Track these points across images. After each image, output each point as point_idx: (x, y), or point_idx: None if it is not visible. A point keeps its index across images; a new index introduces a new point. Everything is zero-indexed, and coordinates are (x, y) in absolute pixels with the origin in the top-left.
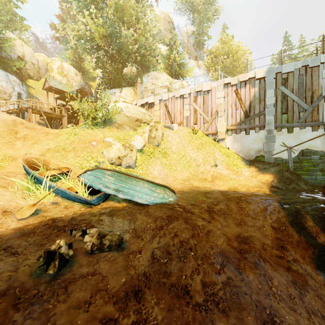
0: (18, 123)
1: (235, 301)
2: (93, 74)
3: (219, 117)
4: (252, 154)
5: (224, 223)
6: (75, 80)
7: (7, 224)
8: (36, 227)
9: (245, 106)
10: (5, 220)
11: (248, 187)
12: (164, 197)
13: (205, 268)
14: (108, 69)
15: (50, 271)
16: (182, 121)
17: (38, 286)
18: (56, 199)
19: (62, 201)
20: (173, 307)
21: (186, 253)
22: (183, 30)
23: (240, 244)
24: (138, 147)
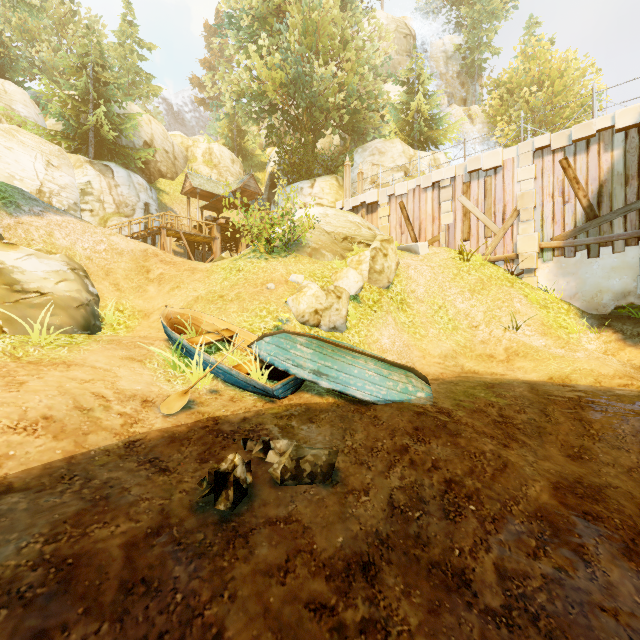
0: (150, 254)
1: (578, 620)
2: (262, 158)
3: (521, 222)
4: (605, 301)
5: (540, 451)
6: (232, 173)
7: (150, 422)
8: (191, 430)
9: (587, 194)
10: (146, 415)
11: (598, 377)
12: (406, 390)
13: (502, 541)
14: (289, 146)
15: (220, 506)
16: (436, 236)
17: (204, 527)
18: (215, 385)
19: (225, 389)
20: (439, 607)
21: (458, 505)
22: (435, 47)
23: (583, 499)
24: (350, 291)
